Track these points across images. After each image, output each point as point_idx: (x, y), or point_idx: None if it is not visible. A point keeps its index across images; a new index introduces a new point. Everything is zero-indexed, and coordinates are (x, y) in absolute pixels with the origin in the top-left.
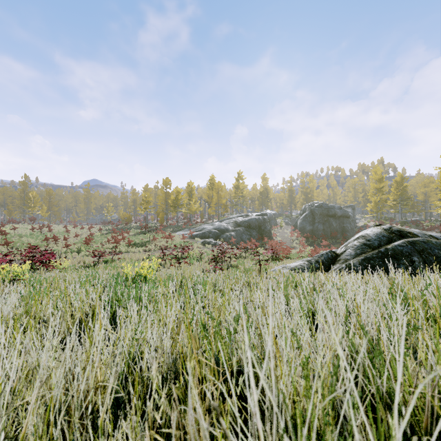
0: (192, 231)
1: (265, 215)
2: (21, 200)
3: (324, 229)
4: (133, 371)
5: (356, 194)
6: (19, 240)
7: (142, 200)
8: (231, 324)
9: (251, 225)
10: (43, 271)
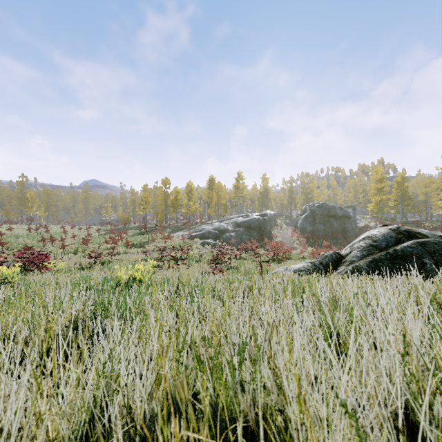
0: (191, 231)
1: (265, 215)
2: (19, 201)
3: (324, 230)
4: (102, 420)
5: (357, 194)
6: (15, 240)
7: (141, 201)
8: (233, 355)
9: (251, 226)
10: (37, 273)
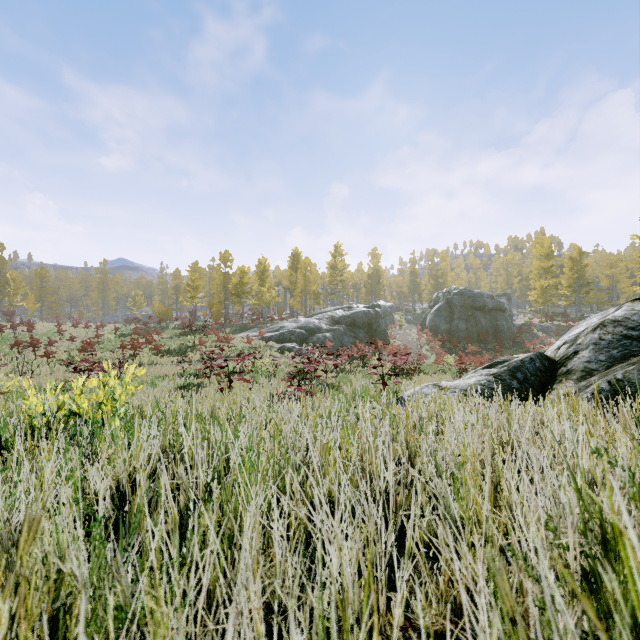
0: (264, 331)
1: (378, 307)
2: None
3: (467, 329)
4: None
5: (509, 279)
6: None
7: (188, 285)
8: None
9: (356, 322)
10: None
